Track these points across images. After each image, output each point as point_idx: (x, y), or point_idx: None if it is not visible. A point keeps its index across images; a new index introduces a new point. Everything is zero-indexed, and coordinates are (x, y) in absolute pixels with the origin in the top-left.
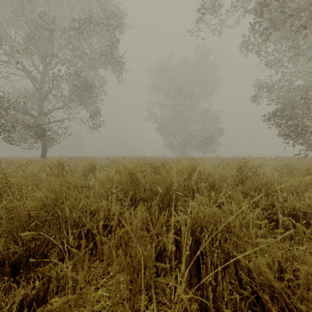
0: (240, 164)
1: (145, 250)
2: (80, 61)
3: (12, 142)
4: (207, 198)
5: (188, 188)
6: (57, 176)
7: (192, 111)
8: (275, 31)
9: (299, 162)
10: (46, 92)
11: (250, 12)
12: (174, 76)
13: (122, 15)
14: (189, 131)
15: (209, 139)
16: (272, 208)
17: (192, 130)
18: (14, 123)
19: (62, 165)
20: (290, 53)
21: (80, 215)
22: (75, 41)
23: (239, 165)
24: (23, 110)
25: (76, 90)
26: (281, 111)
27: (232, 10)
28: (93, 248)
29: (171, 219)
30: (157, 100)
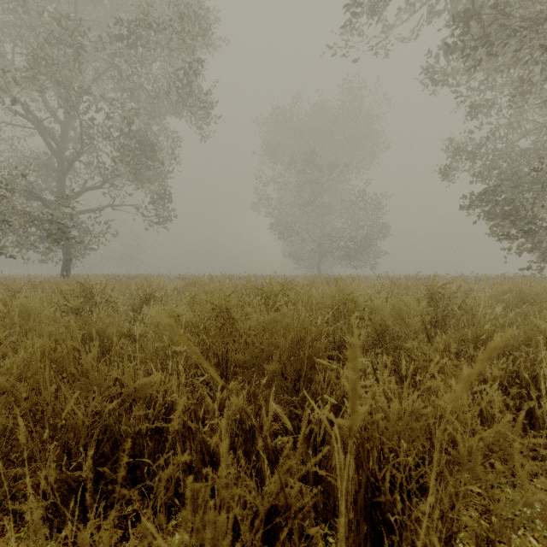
0: (431, 288)
1: (242, 506)
2: (133, 102)
3: (5, 247)
4: (374, 360)
5: (333, 337)
6: (79, 312)
7: (334, 194)
8: (488, 46)
9: (536, 285)
10: (71, 158)
11: (440, 15)
12: (303, 133)
13: (208, 20)
14: (329, 230)
15: (364, 244)
16: (514, 384)
17: (334, 229)
18: (8, 212)
19: (88, 292)
20: (511, 89)
21: (96, 409)
22: (123, 65)
23: (429, 292)
24: (26, 190)
25: (126, 154)
26: (494, 194)
27: (407, 10)
28: (127, 482)
29: (303, 416)
30: (272, 174)
